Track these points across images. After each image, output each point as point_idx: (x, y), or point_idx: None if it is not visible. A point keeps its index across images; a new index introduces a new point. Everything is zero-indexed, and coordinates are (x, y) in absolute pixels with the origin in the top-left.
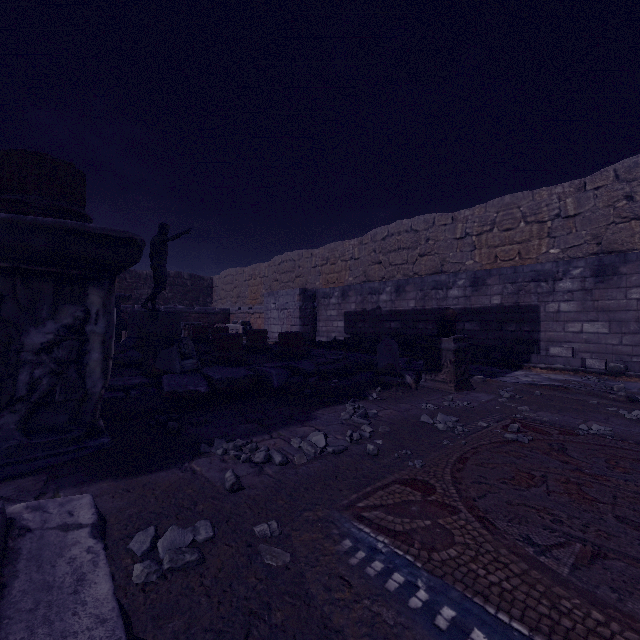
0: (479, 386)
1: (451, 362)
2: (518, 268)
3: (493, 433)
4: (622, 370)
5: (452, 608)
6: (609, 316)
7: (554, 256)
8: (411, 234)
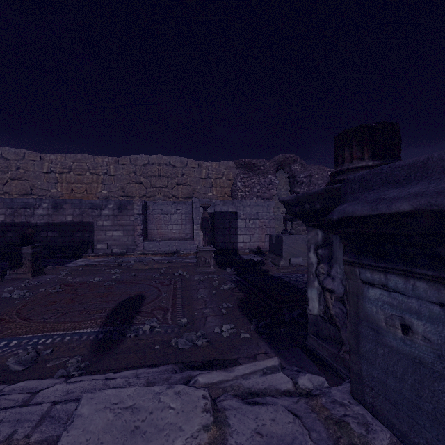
0: (50, 271)
1: (29, 260)
2: (83, 200)
3: (47, 292)
4: (125, 252)
5: (6, 341)
6: (124, 228)
7: (104, 194)
8: (2, 160)
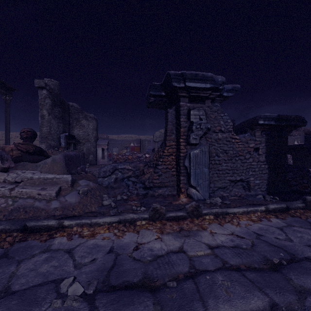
0: None
1: None
2: None
3: None
4: None
5: None
6: None
7: None
8: None
